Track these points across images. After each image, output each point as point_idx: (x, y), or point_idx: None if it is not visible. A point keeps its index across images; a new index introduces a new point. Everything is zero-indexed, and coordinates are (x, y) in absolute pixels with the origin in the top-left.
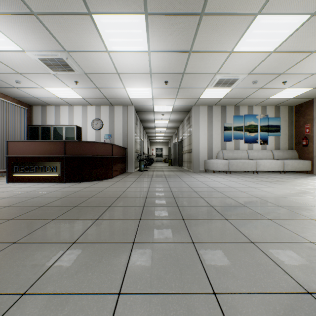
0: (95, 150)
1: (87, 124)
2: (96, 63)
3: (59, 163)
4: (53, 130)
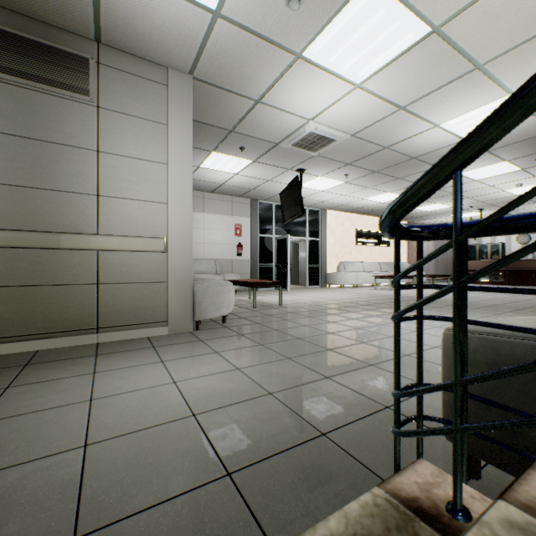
0: (530, 265)
1: (511, 239)
2: (532, 209)
3: (501, 273)
4: (477, 248)
